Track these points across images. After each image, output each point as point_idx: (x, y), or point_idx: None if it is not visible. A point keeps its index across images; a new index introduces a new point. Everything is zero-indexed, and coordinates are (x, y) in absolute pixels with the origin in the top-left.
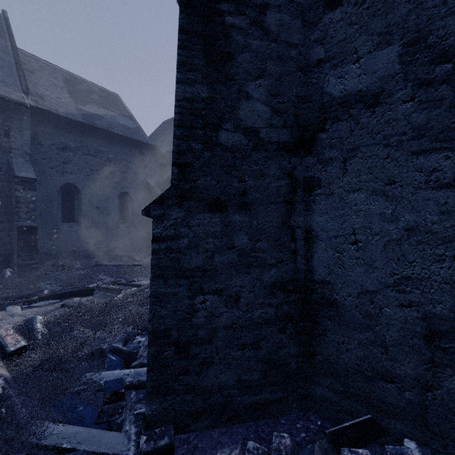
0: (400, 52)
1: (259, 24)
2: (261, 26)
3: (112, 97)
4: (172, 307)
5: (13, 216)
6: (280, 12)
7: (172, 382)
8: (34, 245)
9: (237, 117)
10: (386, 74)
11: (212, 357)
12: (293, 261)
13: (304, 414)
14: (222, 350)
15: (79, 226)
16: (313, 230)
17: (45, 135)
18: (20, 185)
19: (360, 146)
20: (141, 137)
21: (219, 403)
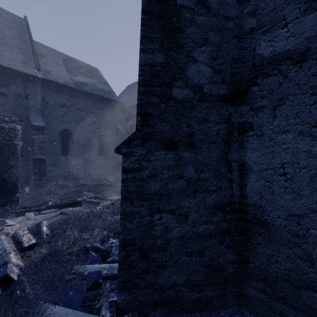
0: None
1: (203, 3)
2: (204, 5)
3: (94, 70)
4: (136, 222)
5: (30, 151)
6: None
7: (136, 279)
8: (43, 171)
9: (186, 76)
10: (312, 34)
11: (167, 261)
12: (230, 188)
13: (239, 309)
14: (174, 256)
15: (72, 158)
16: (247, 164)
17: (50, 97)
18: (35, 131)
19: (288, 96)
20: (112, 97)
21: (172, 297)
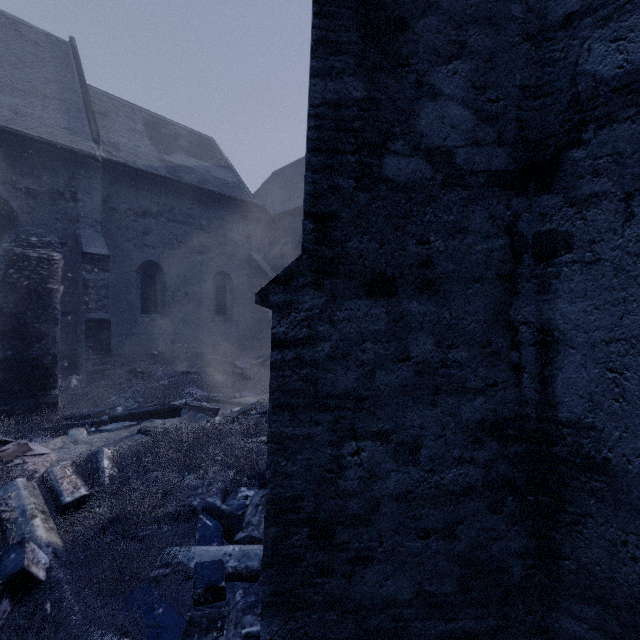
0: None
1: None
2: None
3: (205, 141)
4: (304, 460)
5: (81, 306)
6: None
7: (304, 588)
8: (106, 345)
9: (415, 130)
10: None
11: (372, 548)
12: (516, 385)
13: None
14: (389, 537)
15: (162, 319)
16: (556, 329)
17: (120, 197)
18: (90, 264)
19: None
20: (243, 195)
21: (384, 630)
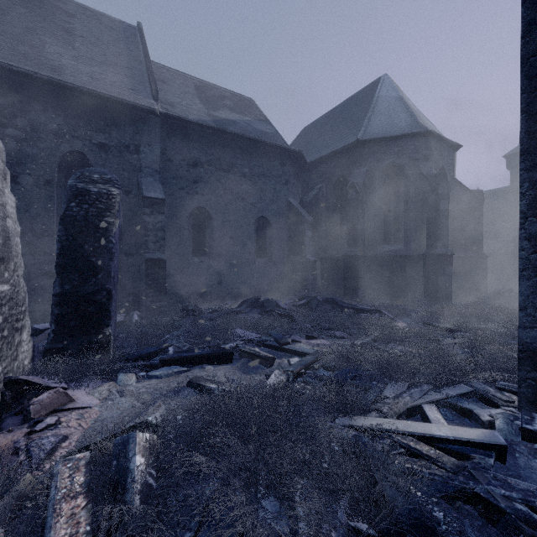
0: None
1: None
2: None
3: (246, 101)
4: None
5: (142, 247)
6: None
7: None
8: (162, 283)
9: None
10: None
11: None
12: None
13: None
14: None
15: (210, 261)
16: None
17: (175, 149)
18: (149, 207)
19: None
20: (281, 143)
21: None
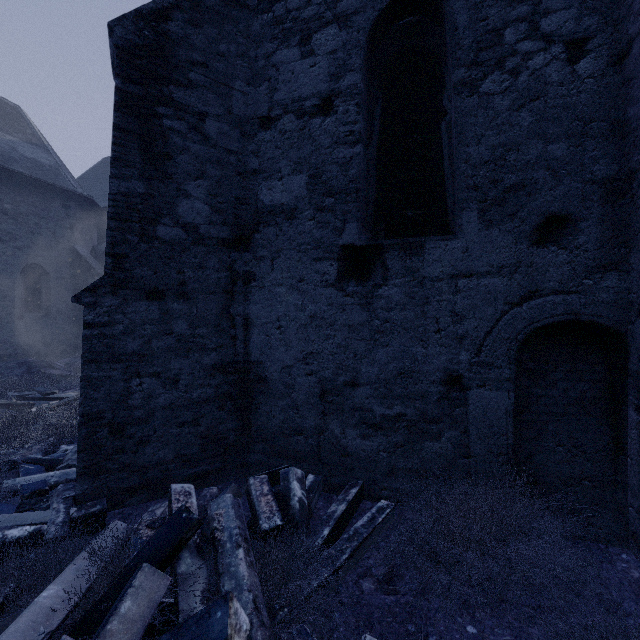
0: (307, 181)
1: (199, 130)
2: (200, 132)
3: (9, 109)
4: (106, 390)
5: None
6: (219, 121)
7: (106, 462)
8: None
9: (176, 213)
10: (299, 195)
11: (150, 435)
12: (233, 346)
13: (242, 479)
14: (161, 428)
15: None
16: (250, 318)
17: None
18: None
19: (283, 249)
20: (64, 181)
21: (157, 477)
